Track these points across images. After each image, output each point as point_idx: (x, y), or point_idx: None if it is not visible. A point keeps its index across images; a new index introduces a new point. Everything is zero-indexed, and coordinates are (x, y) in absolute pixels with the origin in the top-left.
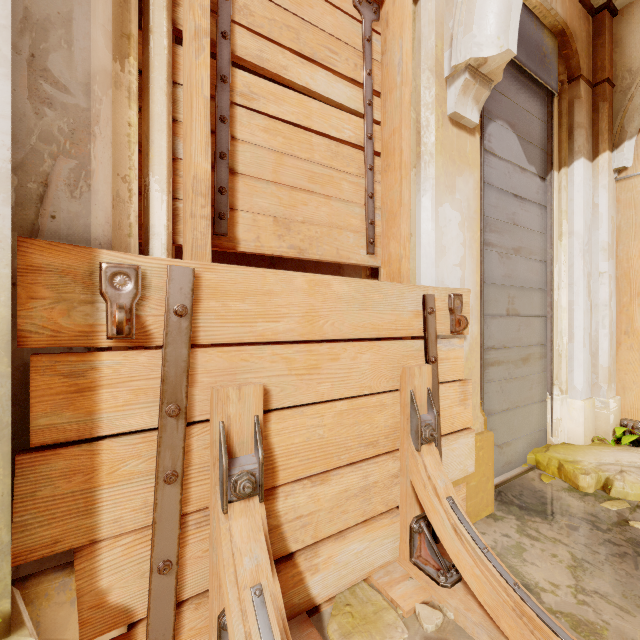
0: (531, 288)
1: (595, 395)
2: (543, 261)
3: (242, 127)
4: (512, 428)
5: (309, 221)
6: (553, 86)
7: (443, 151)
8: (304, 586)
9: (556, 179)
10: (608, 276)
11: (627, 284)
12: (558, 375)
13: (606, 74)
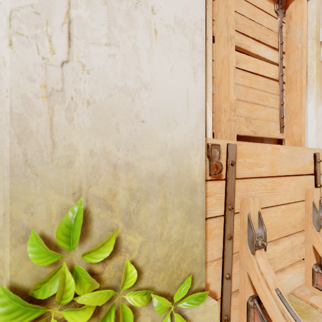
0: None
1: None
2: None
3: None
4: None
5: (258, 118)
6: None
7: (319, 79)
8: None
9: None
10: None
11: None
12: None
13: None
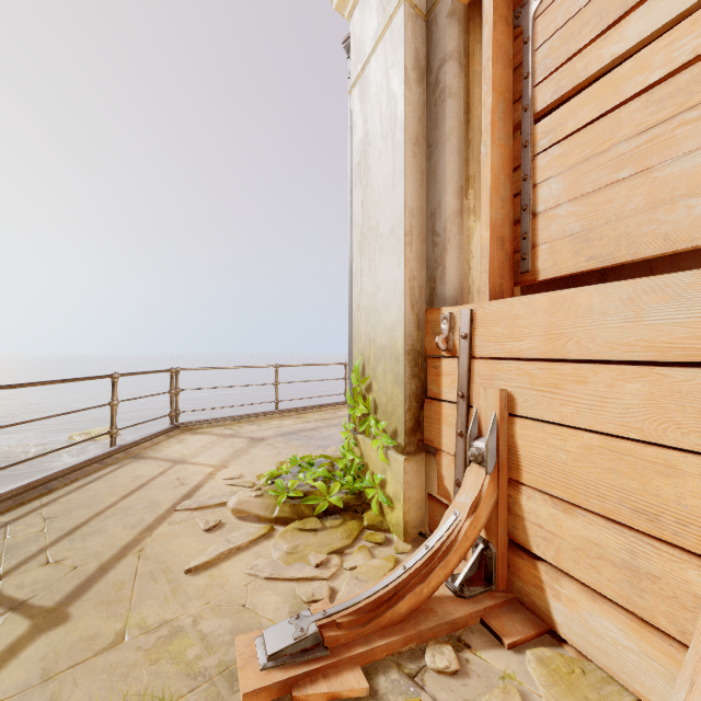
0: None
1: None
2: None
3: (541, 170)
4: None
5: (615, 218)
6: None
7: None
8: (545, 598)
9: None
10: None
11: None
12: None
13: None
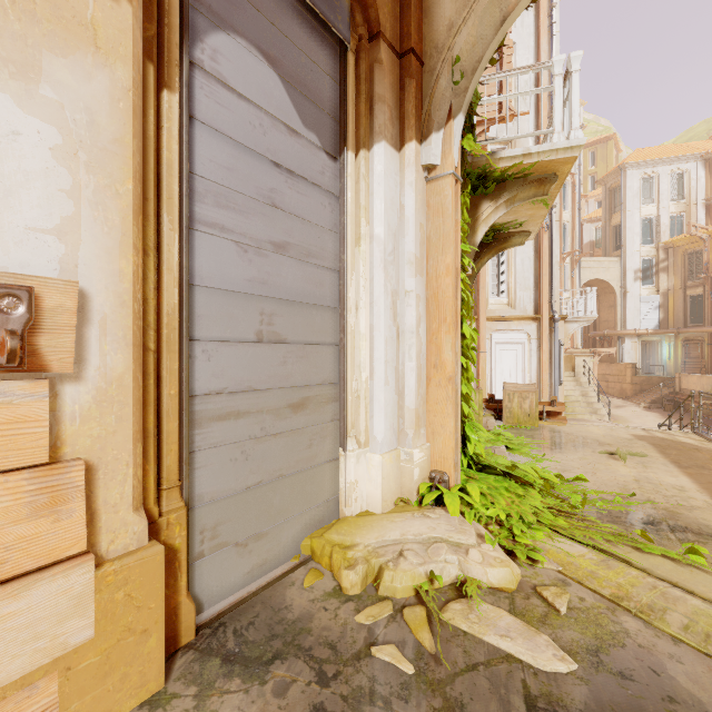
0: (310, 304)
1: (402, 445)
2: (334, 270)
3: None
4: (270, 510)
5: None
6: (342, 31)
7: None
8: None
9: (352, 162)
10: (415, 296)
11: (436, 307)
12: (357, 423)
13: (412, 43)
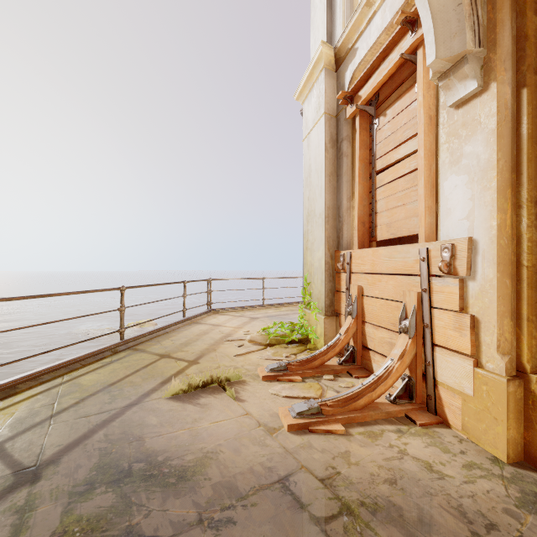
0: None
1: None
2: None
3: (378, 195)
4: None
5: (397, 220)
6: None
7: (448, 138)
8: (371, 363)
9: None
10: None
11: None
12: None
13: None
